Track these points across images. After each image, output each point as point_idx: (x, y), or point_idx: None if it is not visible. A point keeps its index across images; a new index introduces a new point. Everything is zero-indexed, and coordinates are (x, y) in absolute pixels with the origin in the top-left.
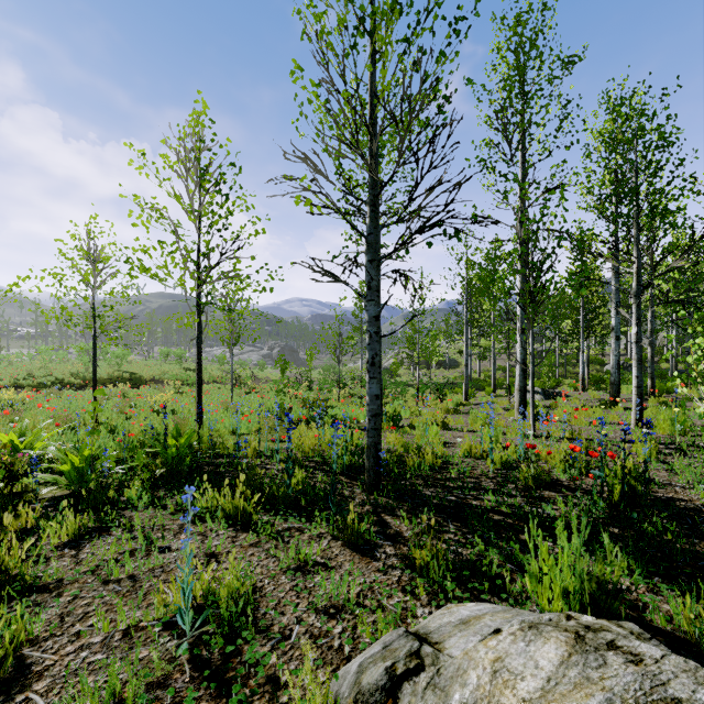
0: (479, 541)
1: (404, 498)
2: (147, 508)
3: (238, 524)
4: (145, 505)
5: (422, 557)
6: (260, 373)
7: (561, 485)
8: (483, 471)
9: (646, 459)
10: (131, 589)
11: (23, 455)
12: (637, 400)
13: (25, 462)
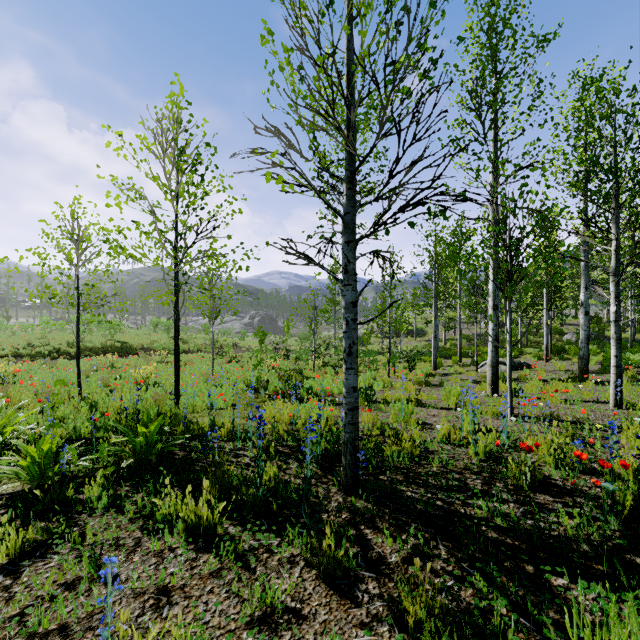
0: (477, 575)
1: (384, 502)
2: (106, 512)
3: (200, 538)
4: (105, 506)
5: (414, 606)
6: (241, 341)
7: (555, 486)
8: (466, 463)
9: None
10: None
11: None
12: (616, 380)
13: None
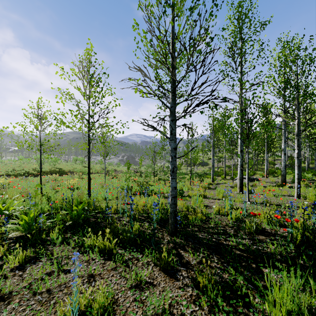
0: (230, 268)
1: (189, 239)
2: (61, 244)
3: (105, 255)
4: (60, 242)
5: (203, 280)
6: (118, 168)
7: (267, 232)
8: (226, 223)
9: (314, 222)
10: (47, 299)
11: (4, 213)
12: (297, 185)
13: (2, 219)
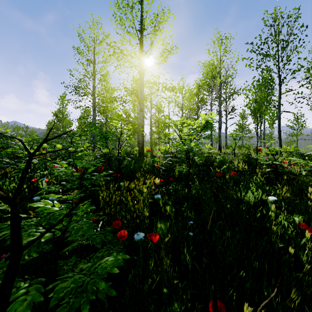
0: None
1: None
2: None
3: None
4: None
5: None
6: None
7: None
8: None
9: None
10: None
11: None
12: None
13: None
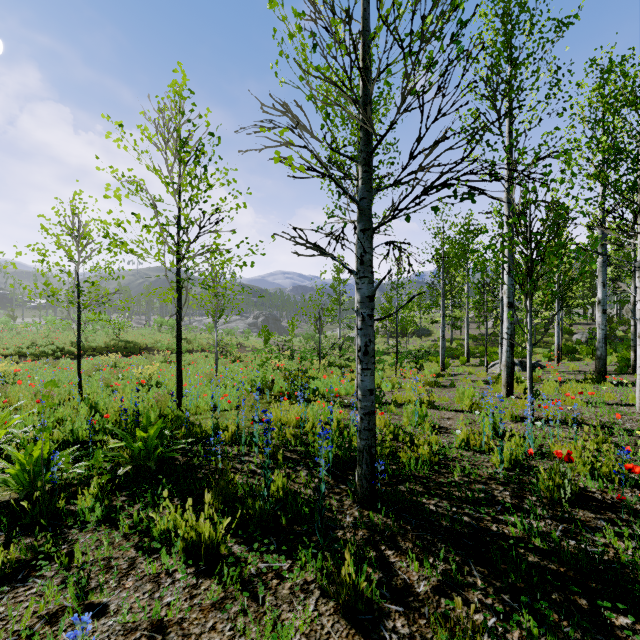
0: (522, 610)
1: (405, 517)
2: (99, 526)
3: (201, 559)
4: (98, 520)
5: None
6: (245, 341)
7: (594, 499)
8: (490, 472)
9: None
10: None
11: None
12: None
13: None
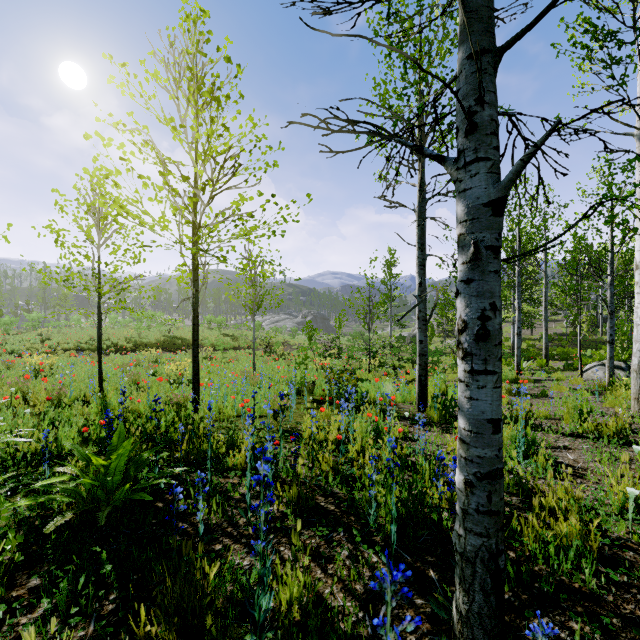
0: None
1: None
2: None
3: None
4: None
5: None
6: (292, 339)
7: None
8: None
9: None
10: None
11: None
12: None
13: None
